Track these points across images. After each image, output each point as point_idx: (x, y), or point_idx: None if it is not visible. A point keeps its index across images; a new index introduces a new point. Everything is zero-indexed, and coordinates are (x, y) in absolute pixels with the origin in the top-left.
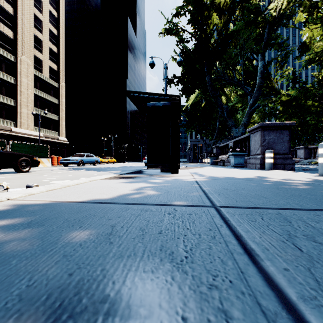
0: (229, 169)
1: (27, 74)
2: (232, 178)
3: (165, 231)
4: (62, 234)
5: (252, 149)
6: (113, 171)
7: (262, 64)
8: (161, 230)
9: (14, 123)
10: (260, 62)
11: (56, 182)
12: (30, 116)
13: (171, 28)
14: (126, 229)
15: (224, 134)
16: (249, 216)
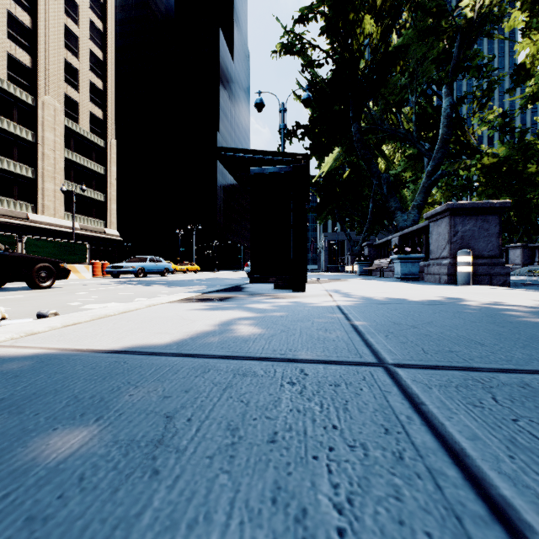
0: (393, 284)
1: (53, 126)
2: (403, 302)
3: (285, 434)
4: (51, 441)
5: (433, 248)
6: (193, 287)
7: (448, 102)
8: (274, 432)
9: (32, 206)
10: (446, 99)
11: (92, 307)
12: (58, 195)
13: (292, 42)
14: (196, 426)
15: (381, 223)
16: (462, 391)
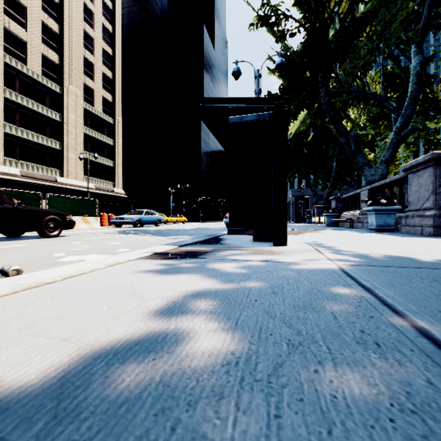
0: (373, 236)
1: (75, 109)
2: (424, 264)
3: None
4: None
5: (413, 199)
6: (177, 237)
7: (418, 60)
8: None
9: (60, 172)
10: (415, 57)
11: (71, 259)
12: (78, 162)
13: (265, 17)
14: None
15: (344, 180)
16: None
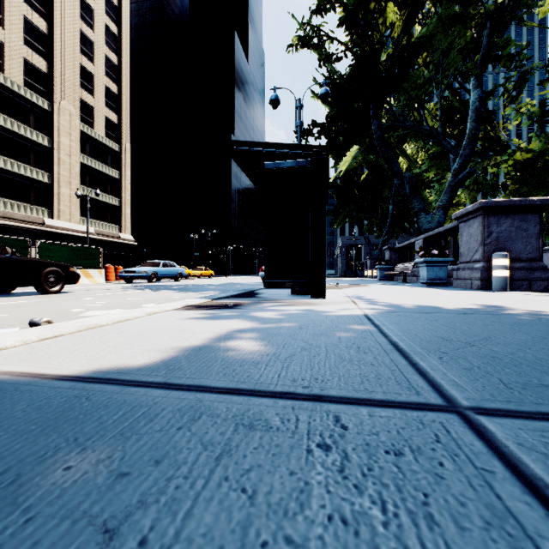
0: (420, 290)
1: (68, 131)
2: (441, 310)
3: None
4: None
5: (464, 251)
6: (205, 292)
7: (477, 95)
8: None
9: (48, 211)
10: (474, 91)
11: (94, 313)
12: (73, 199)
13: (308, 36)
14: None
15: (402, 226)
16: None
